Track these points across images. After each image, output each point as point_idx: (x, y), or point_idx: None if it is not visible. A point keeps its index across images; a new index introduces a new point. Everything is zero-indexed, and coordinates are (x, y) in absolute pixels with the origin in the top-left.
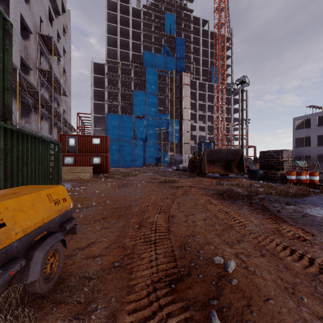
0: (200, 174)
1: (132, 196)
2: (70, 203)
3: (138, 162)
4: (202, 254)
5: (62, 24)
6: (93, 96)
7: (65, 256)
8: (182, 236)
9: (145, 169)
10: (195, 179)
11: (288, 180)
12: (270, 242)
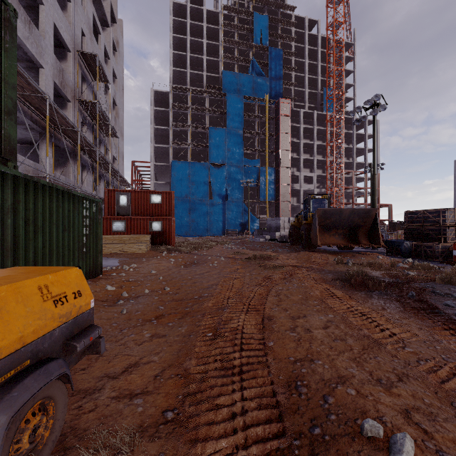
0: (307, 247)
1: (205, 280)
2: (89, 299)
3: (215, 229)
4: (333, 405)
5: (111, 39)
6: (154, 138)
7: (83, 391)
8: (290, 360)
9: (225, 239)
10: (301, 255)
11: (455, 258)
12: None
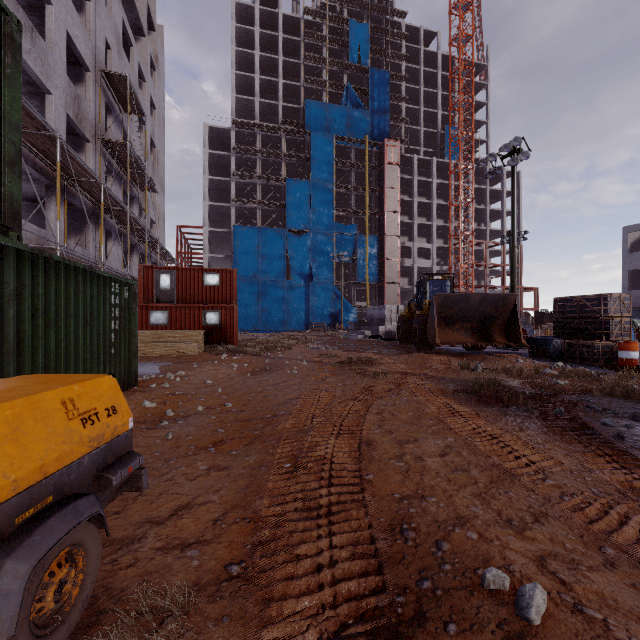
0: (422, 347)
1: (280, 392)
2: (127, 417)
3: (295, 322)
4: (448, 553)
5: (148, 53)
6: (208, 193)
7: (118, 540)
8: (395, 497)
9: (309, 335)
10: (413, 358)
11: (621, 362)
12: (621, 523)
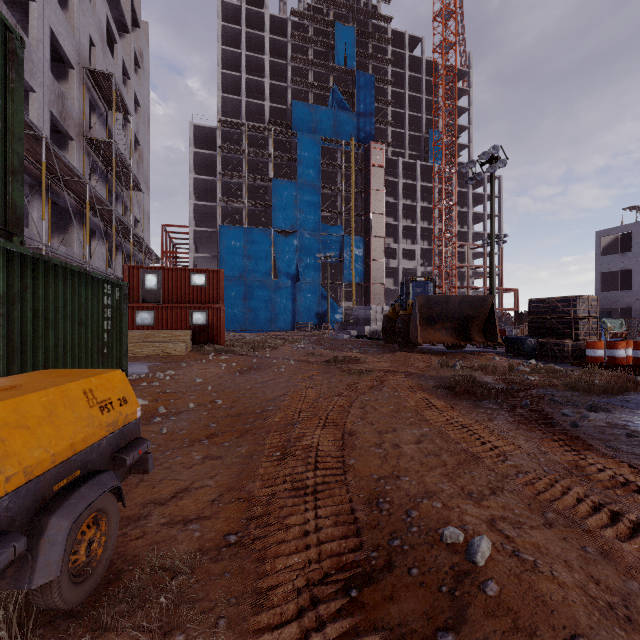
0: (405, 346)
1: (269, 389)
2: (135, 407)
3: (282, 322)
4: (415, 519)
5: (132, 50)
6: (194, 192)
7: (126, 518)
8: (373, 478)
9: (296, 335)
10: (396, 357)
11: (589, 359)
12: (563, 494)
